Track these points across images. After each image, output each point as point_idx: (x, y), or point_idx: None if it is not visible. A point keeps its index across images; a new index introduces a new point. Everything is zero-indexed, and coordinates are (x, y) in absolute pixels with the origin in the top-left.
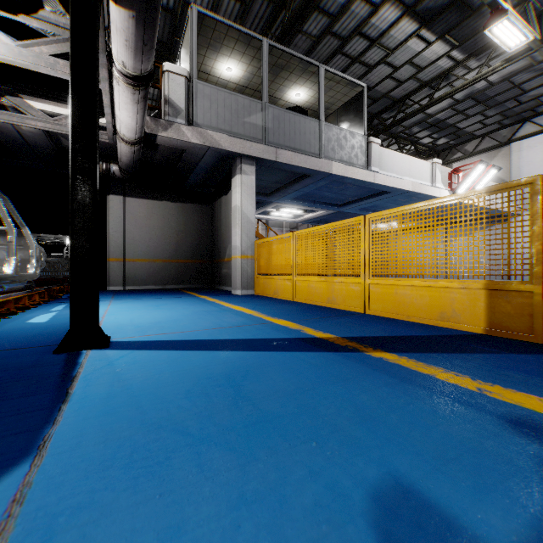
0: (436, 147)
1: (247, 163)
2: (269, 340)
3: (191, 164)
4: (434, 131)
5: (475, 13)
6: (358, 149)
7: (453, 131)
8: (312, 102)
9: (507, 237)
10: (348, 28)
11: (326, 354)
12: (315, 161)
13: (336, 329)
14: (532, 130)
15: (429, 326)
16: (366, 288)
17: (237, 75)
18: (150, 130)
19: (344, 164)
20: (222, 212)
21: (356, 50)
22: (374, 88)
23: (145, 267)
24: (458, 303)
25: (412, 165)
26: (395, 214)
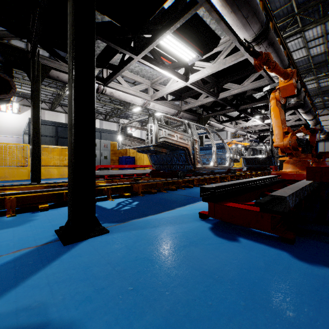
0: None
1: None
2: None
3: None
4: None
5: None
6: None
7: None
8: None
9: None
10: None
11: None
12: None
13: None
14: None
15: None
16: None
17: None
18: (328, 131)
19: None
20: None
21: None
22: None
23: None
24: None
25: None
26: None
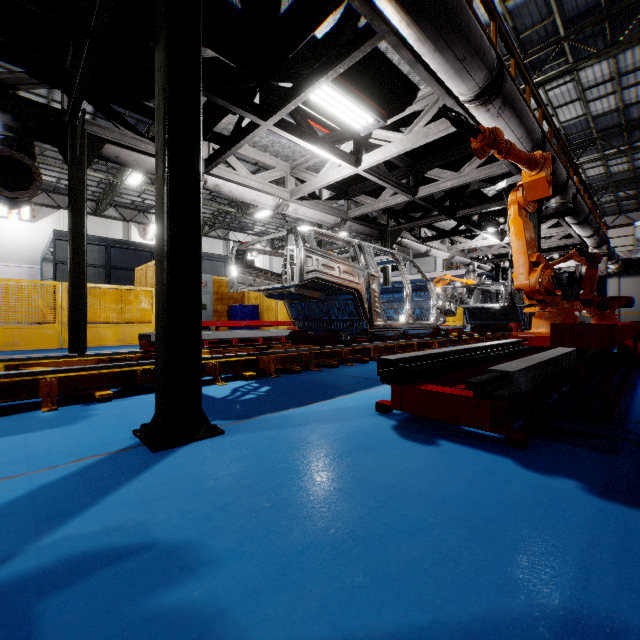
0: None
1: None
2: None
3: None
4: None
5: None
6: None
7: None
8: None
9: None
10: None
11: None
12: None
13: None
14: None
15: None
16: None
17: None
18: (625, 257)
19: None
20: None
21: None
22: None
23: (632, 317)
24: None
25: None
26: None
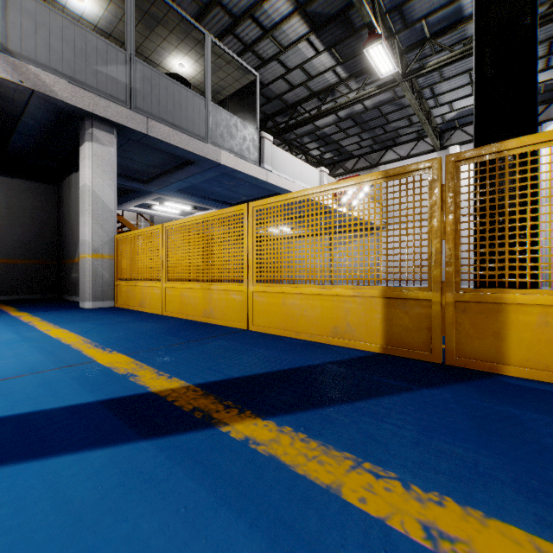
0: (323, 160)
1: (102, 128)
2: (33, 418)
3: (7, 115)
4: (322, 145)
5: (356, 34)
6: (250, 142)
7: (337, 148)
8: (200, 79)
9: (406, 234)
10: (239, 6)
11: (135, 449)
12: (200, 145)
13: (195, 366)
14: (393, 157)
15: (321, 345)
16: (250, 296)
17: (93, 13)
18: None
19: (235, 155)
20: (72, 195)
21: (249, 36)
22: (268, 86)
23: None
24: (353, 315)
25: (303, 169)
26: (283, 202)
